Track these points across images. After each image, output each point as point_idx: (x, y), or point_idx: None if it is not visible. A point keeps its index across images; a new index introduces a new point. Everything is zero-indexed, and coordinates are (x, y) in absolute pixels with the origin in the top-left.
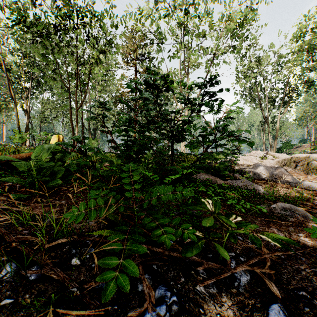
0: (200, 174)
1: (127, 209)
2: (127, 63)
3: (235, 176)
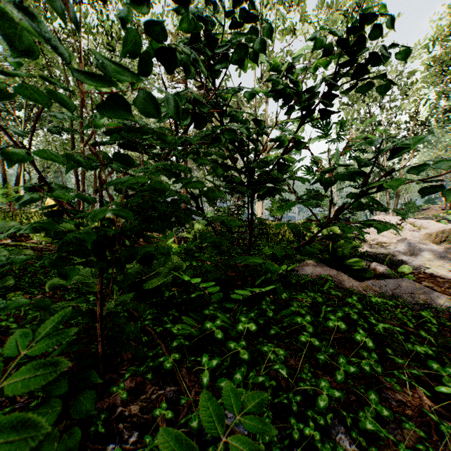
0: (304, 262)
1: (91, 446)
2: (173, 78)
3: (372, 266)
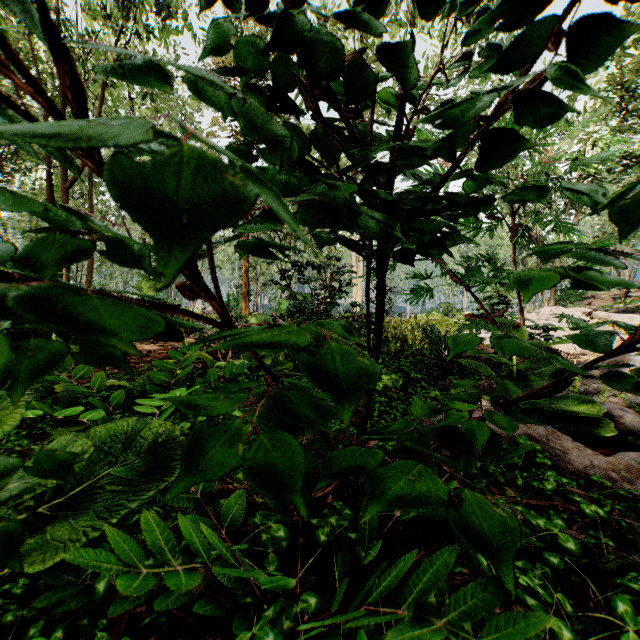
0: None
1: None
2: None
3: None
